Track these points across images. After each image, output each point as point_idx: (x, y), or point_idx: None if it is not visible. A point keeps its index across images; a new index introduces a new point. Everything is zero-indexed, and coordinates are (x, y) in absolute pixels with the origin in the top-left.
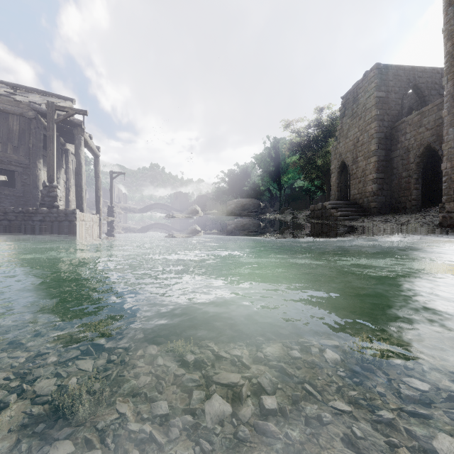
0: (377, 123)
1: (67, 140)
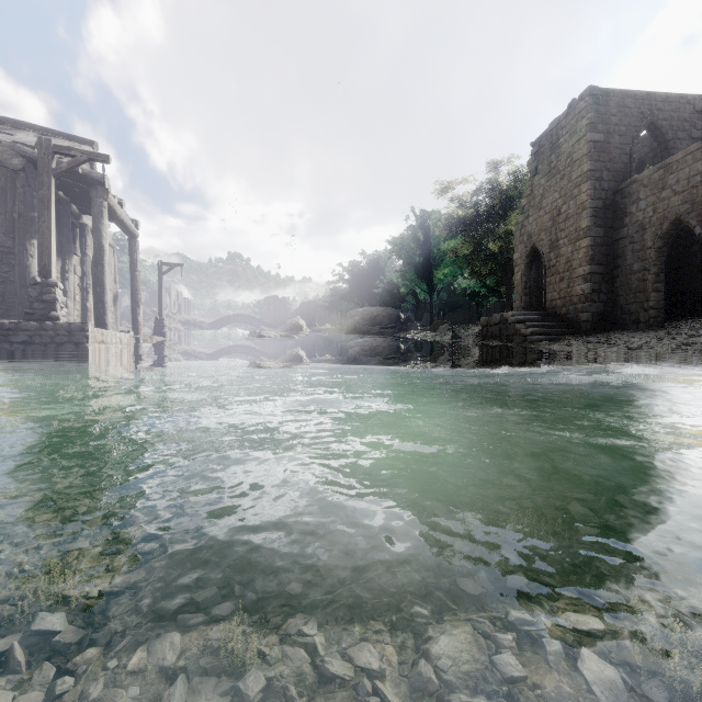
0: (592, 183)
1: (83, 209)
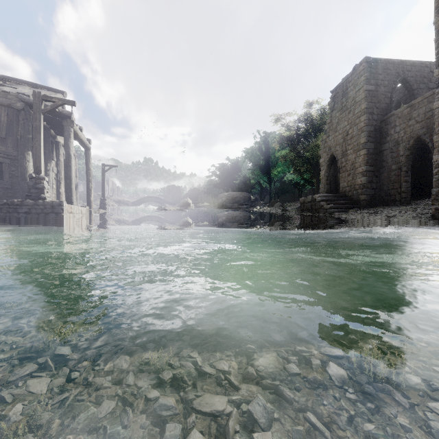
0: (367, 116)
1: (57, 132)
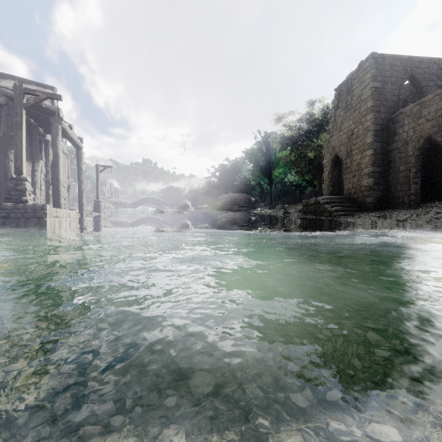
0: (373, 114)
1: (46, 130)
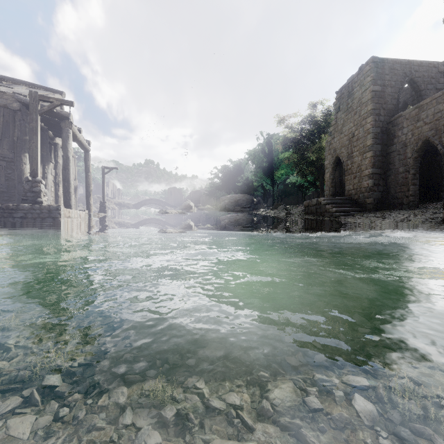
0: (373, 117)
1: (56, 133)
